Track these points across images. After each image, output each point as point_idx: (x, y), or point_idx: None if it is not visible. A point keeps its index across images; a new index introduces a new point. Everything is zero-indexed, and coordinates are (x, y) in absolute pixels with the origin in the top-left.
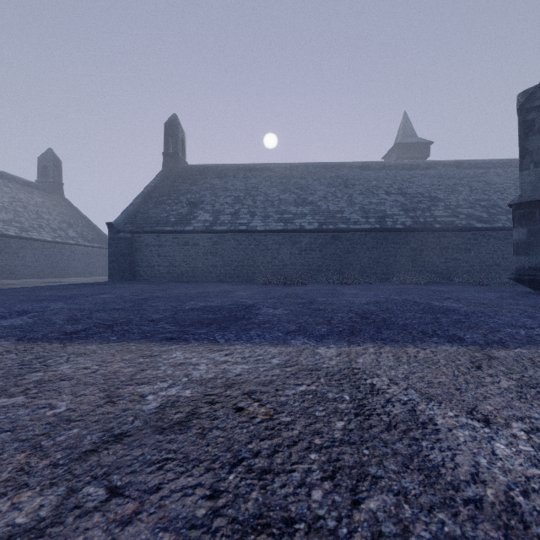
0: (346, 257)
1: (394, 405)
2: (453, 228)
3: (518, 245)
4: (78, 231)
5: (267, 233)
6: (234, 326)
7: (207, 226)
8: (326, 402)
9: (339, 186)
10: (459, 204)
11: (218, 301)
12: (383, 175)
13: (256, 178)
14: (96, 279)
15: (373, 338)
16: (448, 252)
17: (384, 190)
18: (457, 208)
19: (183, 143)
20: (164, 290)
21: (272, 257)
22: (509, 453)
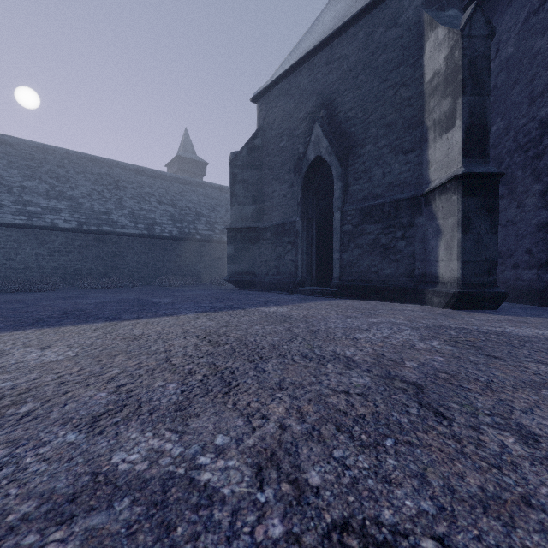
0: (112, 261)
1: None
2: (210, 240)
3: (230, 257)
4: None
5: None
6: None
7: None
8: None
9: (109, 186)
10: (217, 221)
11: None
12: (158, 183)
13: None
14: None
15: (45, 325)
16: (206, 259)
17: (157, 198)
18: (215, 224)
19: None
20: None
21: (7, 258)
22: (34, 356)
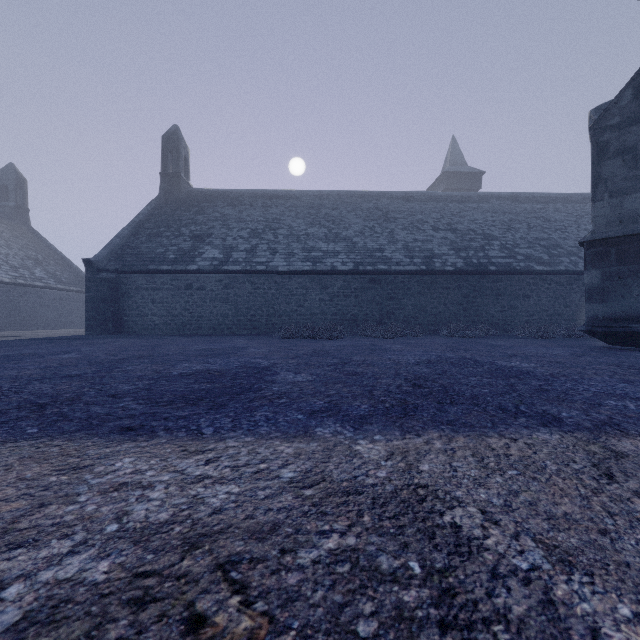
0: (387, 305)
1: (509, 587)
2: (510, 271)
3: (591, 291)
4: (49, 270)
5: (291, 274)
6: (234, 402)
7: (216, 265)
8: (376, 584)
9: (378, 220)
10: (516, 243)
11: (222, 362)
12: (430, 207)
13: (278, 207)
14: (70, 332)
15: (436, 421)
16: (505, 299)
17: (431, 225)
18: (514, 248)
19: (187, 161)
20: (153, 347)
21: (298, 305)
22: None
